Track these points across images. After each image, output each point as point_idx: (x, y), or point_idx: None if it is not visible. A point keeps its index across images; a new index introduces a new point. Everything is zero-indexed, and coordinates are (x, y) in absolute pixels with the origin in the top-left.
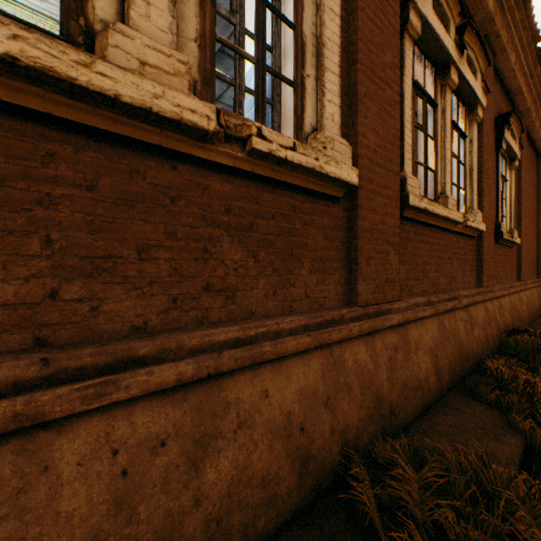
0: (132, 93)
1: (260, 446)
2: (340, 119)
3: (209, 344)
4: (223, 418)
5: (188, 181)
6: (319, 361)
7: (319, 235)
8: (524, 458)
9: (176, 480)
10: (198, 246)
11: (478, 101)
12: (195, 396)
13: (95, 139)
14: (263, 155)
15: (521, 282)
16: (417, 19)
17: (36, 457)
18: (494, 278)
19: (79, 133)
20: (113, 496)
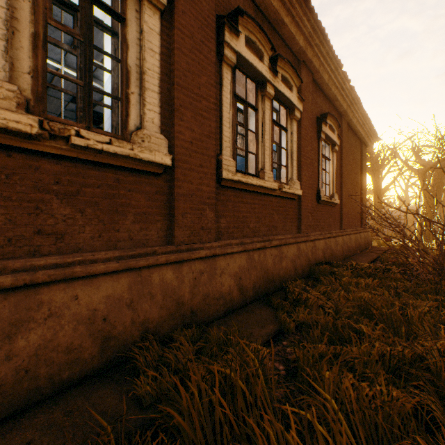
0: None
1: (67, 328)
2: (160, 121)
3: (31, 266)
4: (37, 310)
5: (22, 164)
6: (128, 279)
7: (142, 198)
8: (274, 336)
9: None
10: (31, 205)
11: (295, 106)
12: (15, 297)
13: None
14: (84, 147)
15: (341, 230)
16: (232, 53)
17: None
18: (317, 227)
19: None
20: None
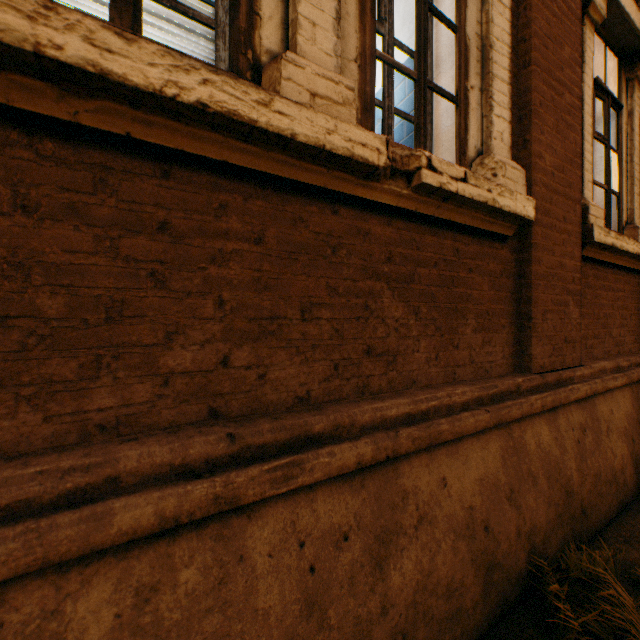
0: (306, 131)
1: (443, 547)
2: (509, 138)
3: (380, 420)
4: (402, 509)
5: (349, 226)
6: (497, 443)
7: (484, 284)
8: None
9: (361, 582)
10: (358, 302)
11: None
12: (372, 482)
13: (261, 185)
14: (430, 191)
15: None
16: None
17: (232, 545)
18: None
19: (247, 180)
20: (304, 595)
